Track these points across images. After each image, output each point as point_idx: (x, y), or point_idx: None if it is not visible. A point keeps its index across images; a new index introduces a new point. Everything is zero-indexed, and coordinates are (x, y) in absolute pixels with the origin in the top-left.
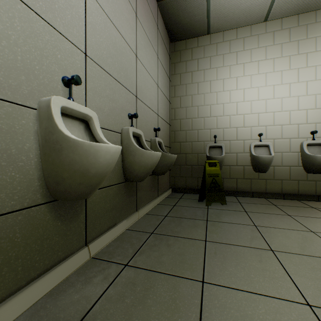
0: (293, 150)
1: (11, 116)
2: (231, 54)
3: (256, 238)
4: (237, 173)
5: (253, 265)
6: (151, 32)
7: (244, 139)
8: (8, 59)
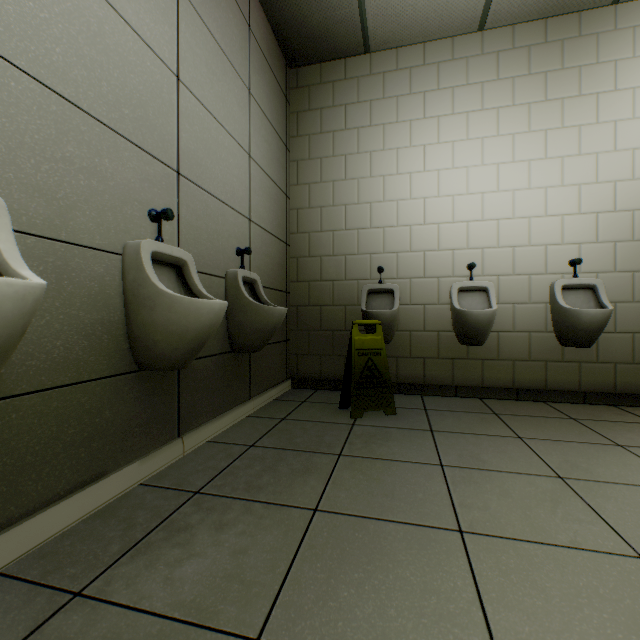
0: (535, 298)
1: None
2: (413, 98)
3: (433, 499)
4: (426, 346)
5: (404, 578)
6: (229, 33)
7: (438, 275)
8: None
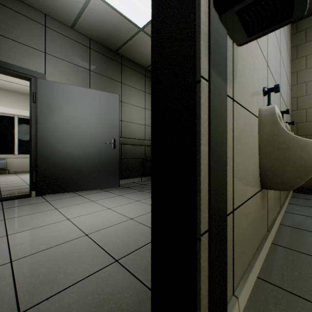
0: None
1: (253, 124)
2: None
3: None
4: None
5: None
6: None
7: None
8: (253, 83)
